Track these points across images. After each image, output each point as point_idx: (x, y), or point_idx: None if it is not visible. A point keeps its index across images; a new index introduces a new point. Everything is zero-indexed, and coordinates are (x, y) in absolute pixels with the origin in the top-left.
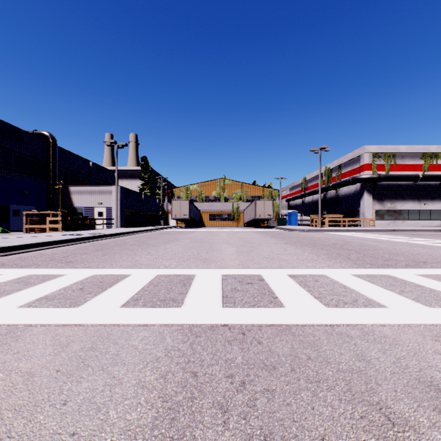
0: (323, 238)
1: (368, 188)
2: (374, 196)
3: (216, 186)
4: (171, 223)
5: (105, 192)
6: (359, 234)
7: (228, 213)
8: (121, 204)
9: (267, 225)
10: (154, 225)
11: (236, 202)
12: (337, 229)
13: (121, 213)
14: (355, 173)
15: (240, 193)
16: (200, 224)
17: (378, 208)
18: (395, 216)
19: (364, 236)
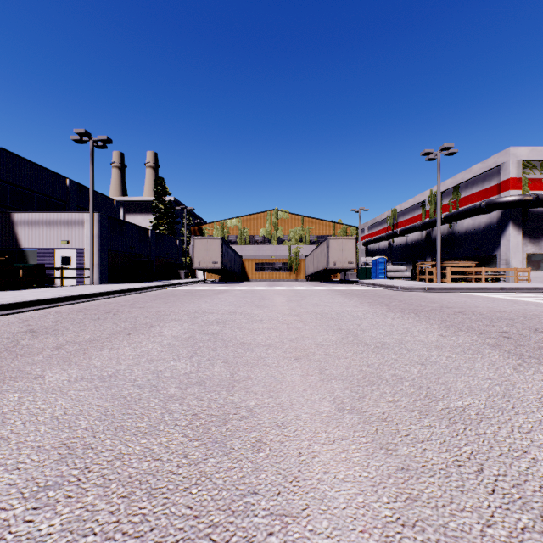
0: (525, 313)
1: (516, 218)
2: (524, 231)
3: (266, 221)
4: (199, 275)
5: (73, 223)
6: None
7: (283, 260)
8: (102, 243)
9: (344, 279)
10: (168, 279)
11: (294, 244)
12: (484, 288)
13: (102, 260)
14: (487, 195)
15: (301, 231)
16: (242, 277)
17: (531, 251)
18: None
19: None
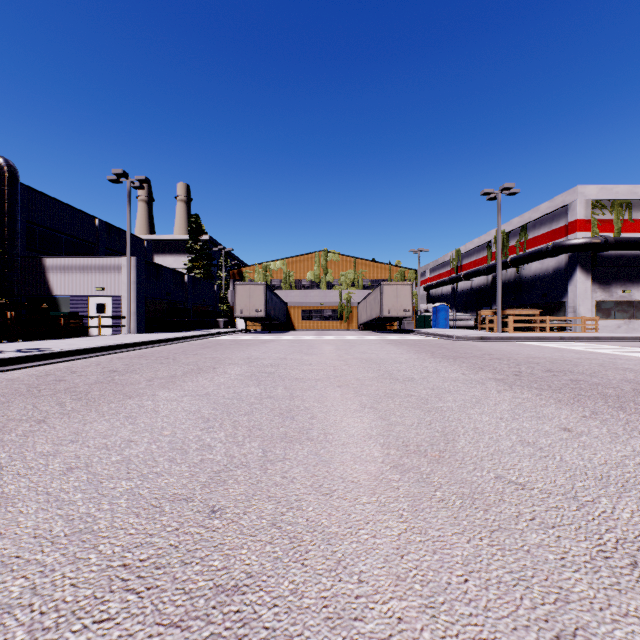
0: (556, 359)
1: (584, 262)
2: (594, 276)
3: (313, 263)
4: (239, 324)
5: (109, 268)
6: (605, 348)
7: (333, 307)
8: (139, 290)
9: (400, 328)
10: (206, 328)
11: (345, 289)
12: (543, 337)
13: (139, 307)
14: (555, 237)
15: (353, 275)
16: (287, 327)
17: (601, 298)
18: (630, 313)
19: (636, 354)
